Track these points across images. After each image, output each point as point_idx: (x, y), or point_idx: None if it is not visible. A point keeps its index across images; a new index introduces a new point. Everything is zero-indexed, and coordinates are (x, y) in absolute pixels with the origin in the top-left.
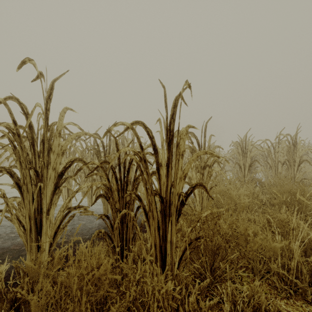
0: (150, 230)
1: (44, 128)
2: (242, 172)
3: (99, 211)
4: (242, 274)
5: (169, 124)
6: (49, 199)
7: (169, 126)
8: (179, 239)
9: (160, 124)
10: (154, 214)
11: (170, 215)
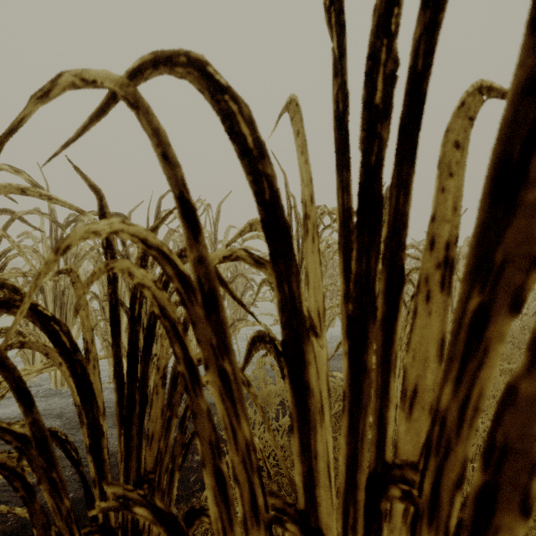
0: None
1: None
2: None
3: None
4: None
5: (369, 67)
6: None
7: (368, 80)
8: None
9: (293, 120)
10: None
11: None
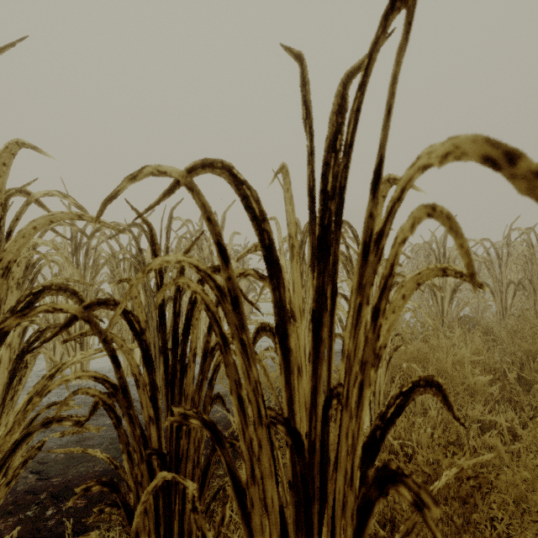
0: None
1: None
2: (438, 303)
3: None
4: None
5: (323, 170)
6: None
7: (323, 177)
8: None
9: (284, 181)
10: (268, 495)
11: (325, 496)
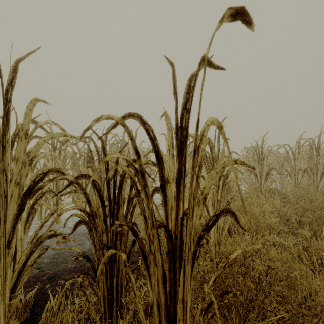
0: (151, 282)
1: None
2: (258, 181)
3: None
4: None
5: (181, 118)
6: (11, 226)
7: (181, 121)
8: (200, 311)
9: (165, 120)
10: (157, 258)
11: (182, 259)
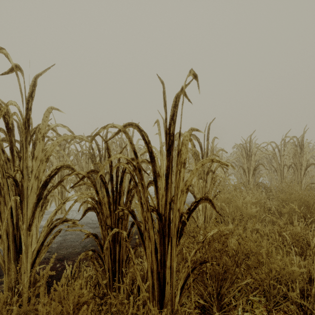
0: (146, 253)
1: (22, 131)
2: (246, 176)
3: (95, 219)
4: (253, 298)
5: (169, 127)
6: (31, 213)
7: (169, 129)
8: (181, 269)
9: (158, 126)
10: (150, 234)
11: (170, 235)
